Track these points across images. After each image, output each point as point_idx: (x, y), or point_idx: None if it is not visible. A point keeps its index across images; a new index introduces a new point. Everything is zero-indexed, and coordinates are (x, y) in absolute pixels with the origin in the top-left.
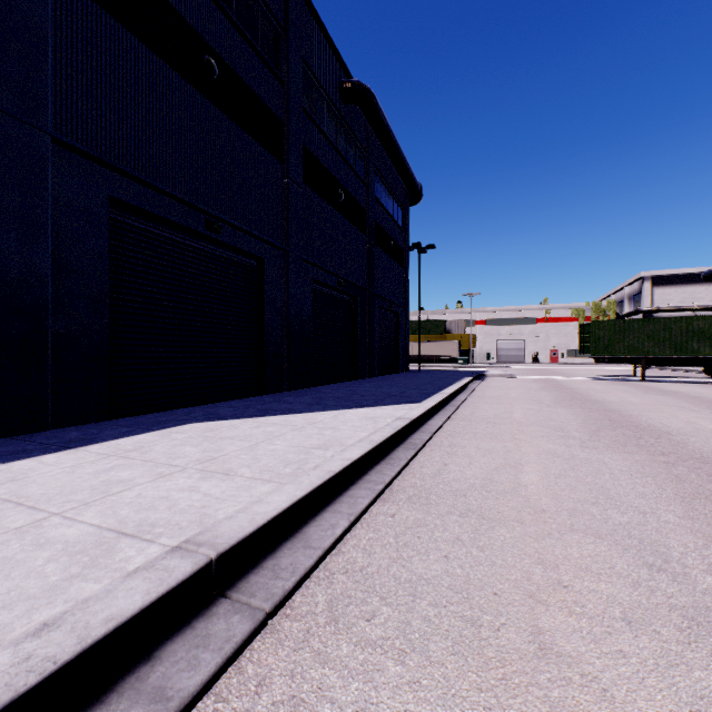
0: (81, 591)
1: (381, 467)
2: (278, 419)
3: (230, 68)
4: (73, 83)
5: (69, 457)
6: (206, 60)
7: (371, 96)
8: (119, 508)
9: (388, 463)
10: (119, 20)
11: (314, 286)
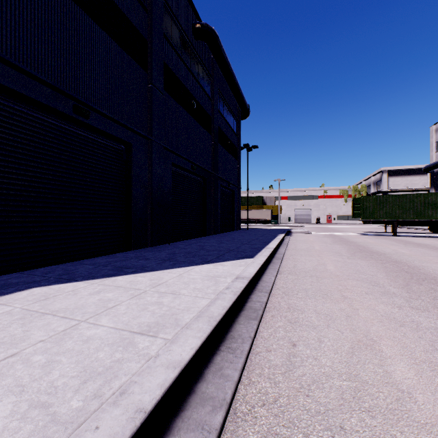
0: None
1: (220, 359)
2: (125, 280)
3: None
4: None
5: None
6: None
7: (215, 35)
8: None
9: (230, 348)
10: None
11: (173, 168)
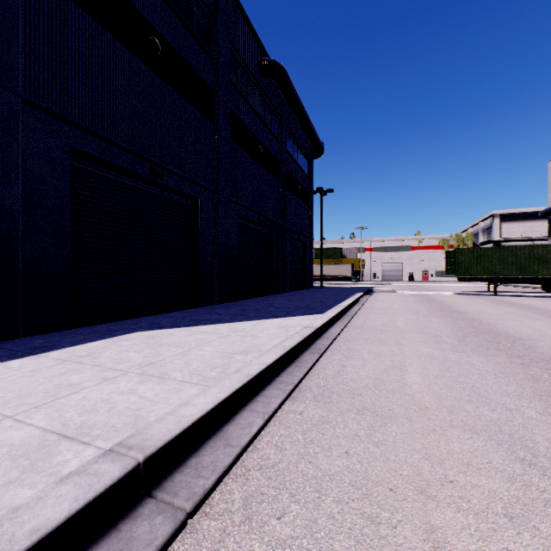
0: (15, 497)
1: (291, 369)
2: (208, 328)
3: (171, 46)
4: (40, 55)
5: (31, 363)
6: (151, 39)
7: (283, 71)
8: (65, 411)
9: (297, 365)
10: (79, 4)
11: (239, 221)
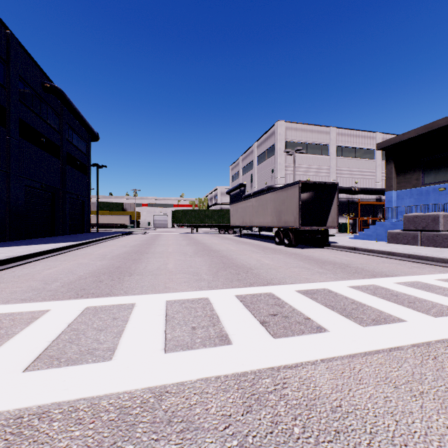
0: None
1: (56, 253)
2: (14, 247)
3: None
4: None
5: None
6: None
7: (62, 94)
8: None
9: (59, 252)
10: None
11: (25, 188)
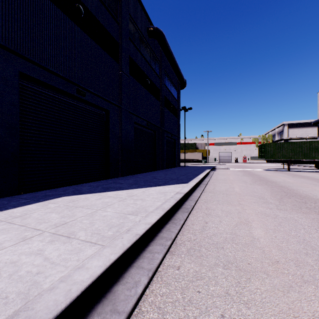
0: None
1: (169, 226)
2: (112, 194)
3: (91, 12)
4: None
5: None
6: (77, 6)
7: (162, 34)
8: None
9: (173, 222)
10: None
11: (135, 125)
